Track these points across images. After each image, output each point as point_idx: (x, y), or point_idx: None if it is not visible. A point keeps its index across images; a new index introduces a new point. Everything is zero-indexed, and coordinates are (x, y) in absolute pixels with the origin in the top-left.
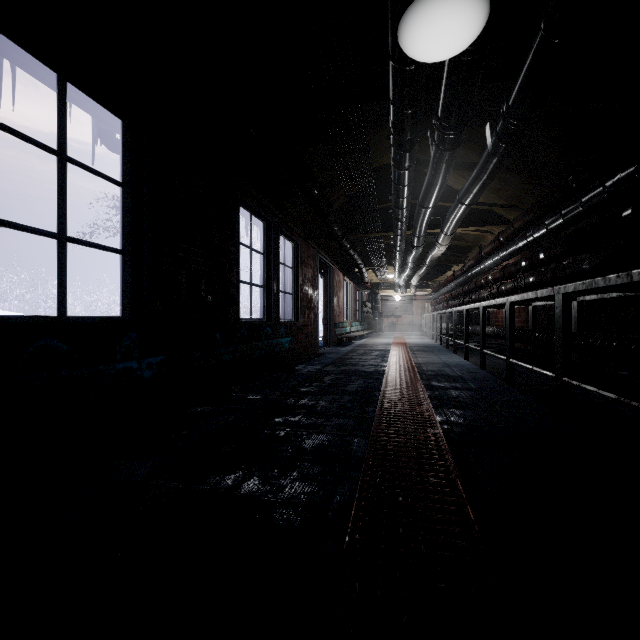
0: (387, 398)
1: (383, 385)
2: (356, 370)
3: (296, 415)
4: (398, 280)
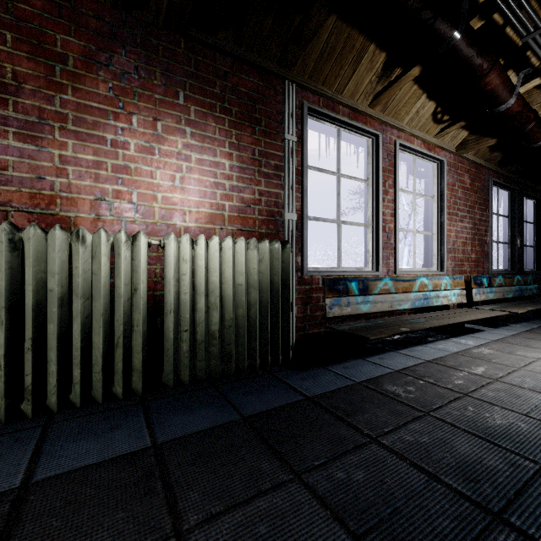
0: None
1: None
2: None
3: None
4: None
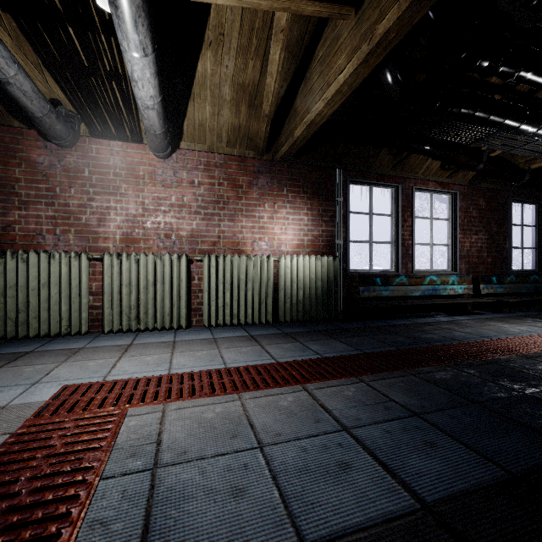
0: None
1: None
2: None
3: (541, 319)
4: None
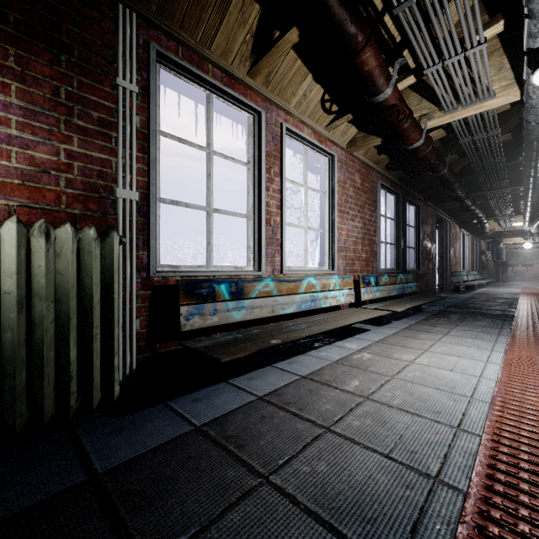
0: (518, 334)
1: (513, 325)
2: (481, 312)
3: (435, 335)
4: (528, 228)
